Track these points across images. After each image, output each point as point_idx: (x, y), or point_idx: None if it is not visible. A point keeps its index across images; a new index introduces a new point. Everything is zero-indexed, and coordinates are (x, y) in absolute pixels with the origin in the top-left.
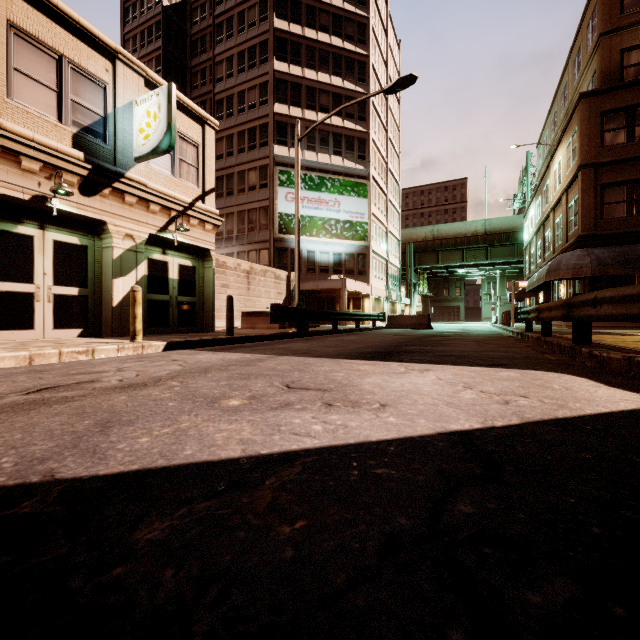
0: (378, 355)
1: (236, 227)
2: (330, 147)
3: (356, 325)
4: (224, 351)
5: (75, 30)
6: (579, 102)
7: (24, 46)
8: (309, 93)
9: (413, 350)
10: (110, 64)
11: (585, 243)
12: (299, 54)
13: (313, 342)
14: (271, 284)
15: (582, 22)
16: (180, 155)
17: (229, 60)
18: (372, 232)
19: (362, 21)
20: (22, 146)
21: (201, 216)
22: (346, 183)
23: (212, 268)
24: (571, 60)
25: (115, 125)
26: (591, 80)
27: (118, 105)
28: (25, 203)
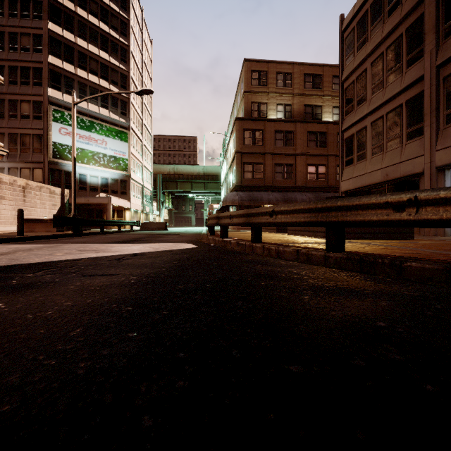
0: (124, 242)
1: (7, 146)
2: (99, 101)
3: (118, 229)
4: (27, 244)
5: None
6: (235, 121)
7: None
8: (81, 56)
9: (144, 240)
10: None
11: (237, 189)
12: (72, 24)
13: (87, 238)
14: (46, 197)
15: (240, 80)
16: None
17: None
18: (131, 166)
19: (124, 20)
20: None
21: None
22: (112, 129)
23: None
24: (237, 95)
25: None
26: (242, 110)
27: None
28: None
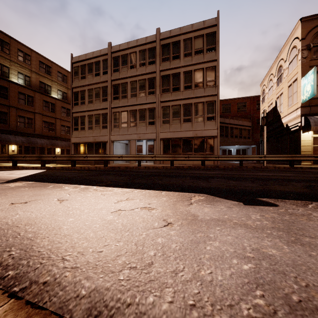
0: None
1: None
2: None
3: None
4: None
5: None
6: None
7: None
8: None
9: None
10: None
11: None
12: None
13: None
14: None
15: None
16: None
17: None
18: None
19: None
20: None
21: None
22: None
23: None
24: None
25: None
26: None
27: None
28: None
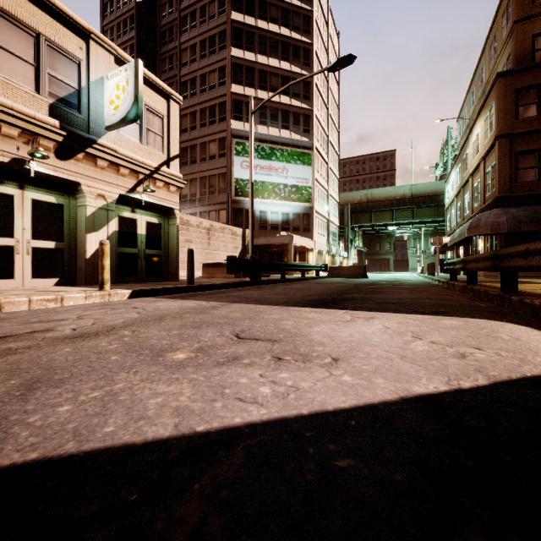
0: (323, 302)
1: (199, 191)
2: (279, 122)
3: (302, 275)
4: (183, 299)
5: (51, 11)
6: (496, 81)
7: (4, 24)
8: (261, 76)
9: (355, 298)
10: (84, 43)
11: (501, 203)
12: (253, 42)
13: (264, 290)
14: (228, 239)
15: (498, 12)
16: (147, 125)
17: (193, 47)
18: (315, 195)
19: (307, 14)
20: (1, 113)
21: (166, 179)
22: (293, 153)
23: (176, 225)
24: (487, 46)
25: (88, 97)
26: (506, 62)
27: (91, 79)
28: (5, 165)
